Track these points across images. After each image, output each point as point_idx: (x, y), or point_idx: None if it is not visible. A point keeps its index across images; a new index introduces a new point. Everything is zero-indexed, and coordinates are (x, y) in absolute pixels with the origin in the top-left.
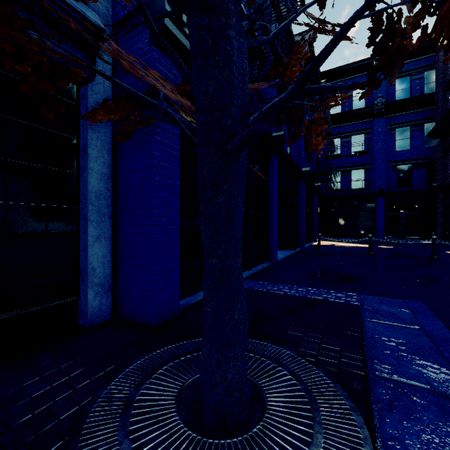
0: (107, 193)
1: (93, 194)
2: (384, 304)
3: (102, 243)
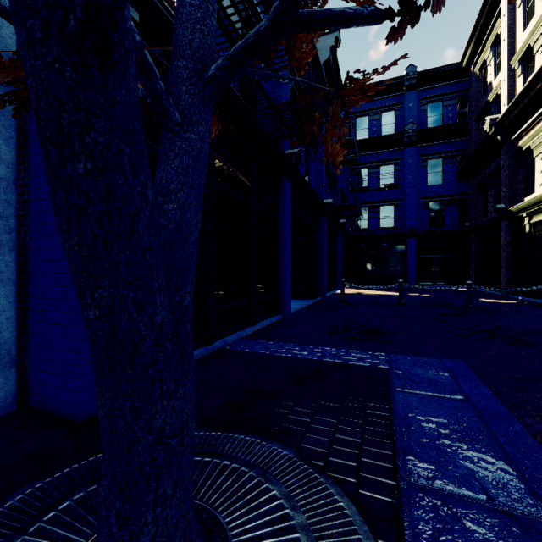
0: (6, 208)
1: None
2: (418, 366)
3: None
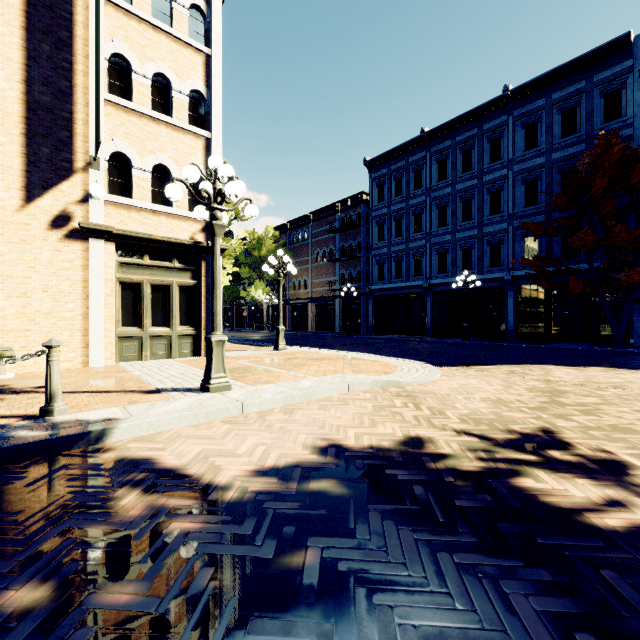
0: None
1: (636, 307)
2: None
3: (639, 322)
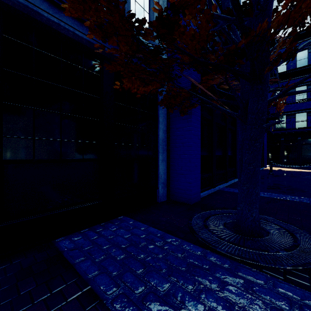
0: (165, 139)
1: (161, 140)
2: None
3: (163, 163)
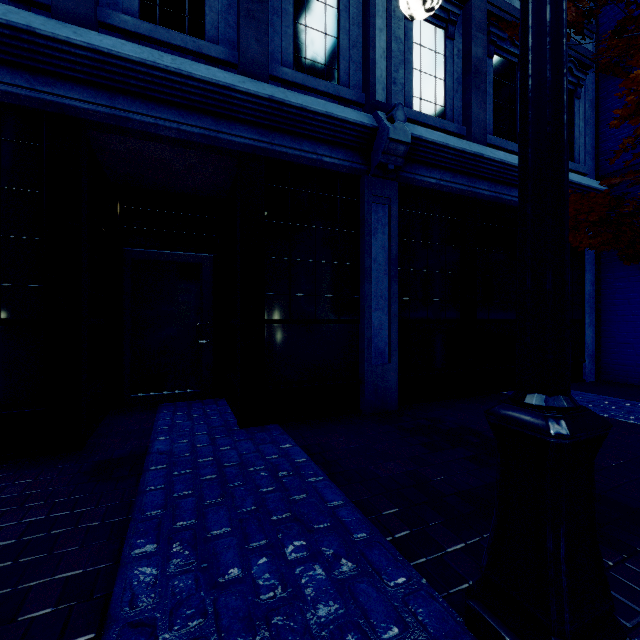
0: (593, 293)
1: (587, 295)
2: None
3: (591, 328)
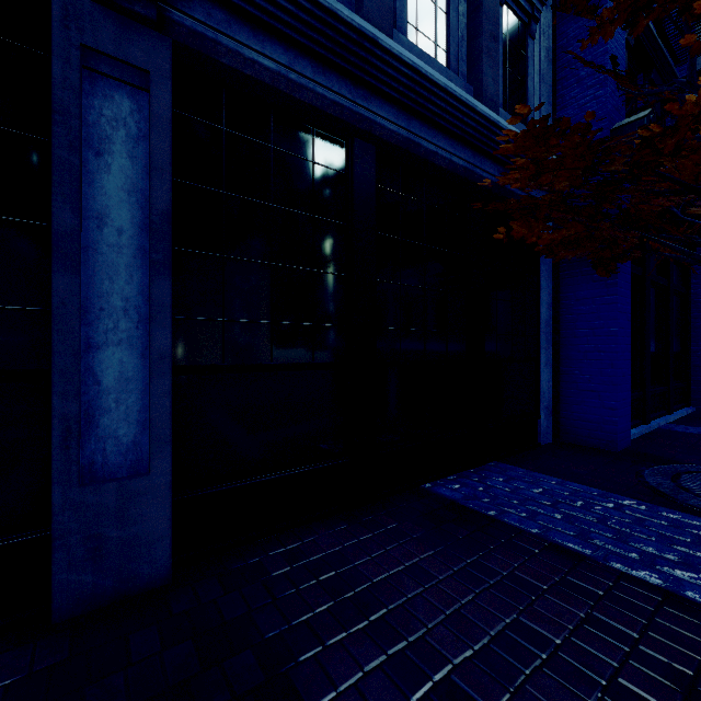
0: (549, 320)
1: (543, 323)
2: None
3: (547, 369)
